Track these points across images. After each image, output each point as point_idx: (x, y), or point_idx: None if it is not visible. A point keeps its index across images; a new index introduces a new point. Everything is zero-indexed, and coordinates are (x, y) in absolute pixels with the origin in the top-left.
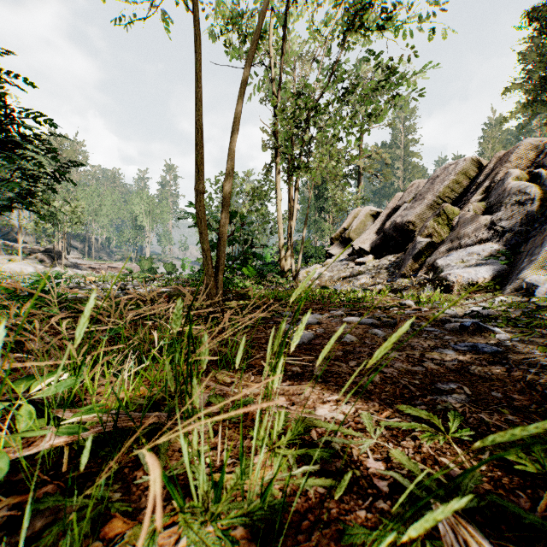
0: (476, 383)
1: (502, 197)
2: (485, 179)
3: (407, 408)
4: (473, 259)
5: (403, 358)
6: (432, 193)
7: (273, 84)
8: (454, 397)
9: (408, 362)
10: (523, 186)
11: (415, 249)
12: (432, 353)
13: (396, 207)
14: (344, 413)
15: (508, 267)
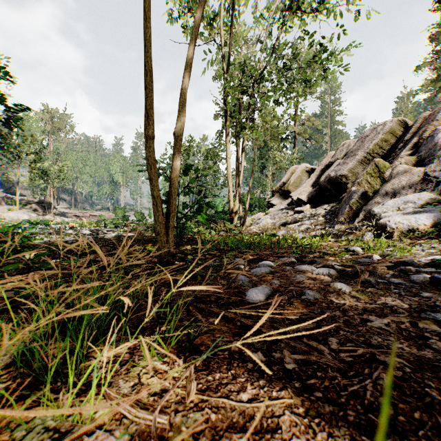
0: None
1: (433, 150)
2: (413, 137)
3: None
4: (410, 207)
5: (394, 330)
6: (363, 150)
7: (224, 59)
8: None
9: (406, 340)
10: None
11: (352, 199)
12: (425, 321)
13: (329, 163)
14: None
15: None
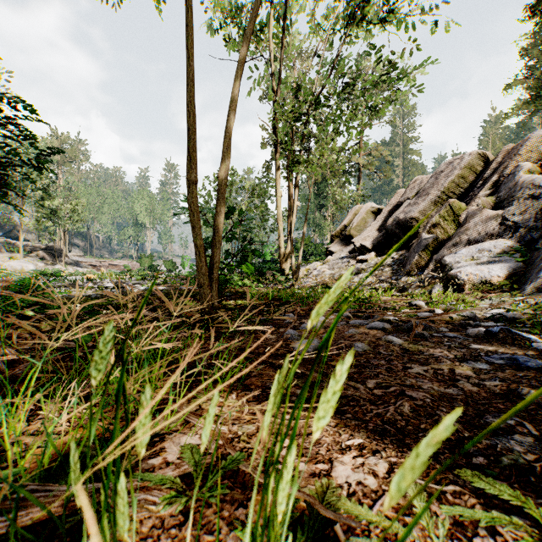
0: (536, 415)
1: (514, 191)
2: (493, 174)
3: (474, 478)
4: (485, 256)
5: (430, 375)
6: (437, 188)
7: (273, 78)
8: (517, 441)
9: (439, 381)
10: (536, 179)
11: (421, 246)
12: (463, 368)
13: (398, 203)
14: (374, 473)
15: (524, 265)
